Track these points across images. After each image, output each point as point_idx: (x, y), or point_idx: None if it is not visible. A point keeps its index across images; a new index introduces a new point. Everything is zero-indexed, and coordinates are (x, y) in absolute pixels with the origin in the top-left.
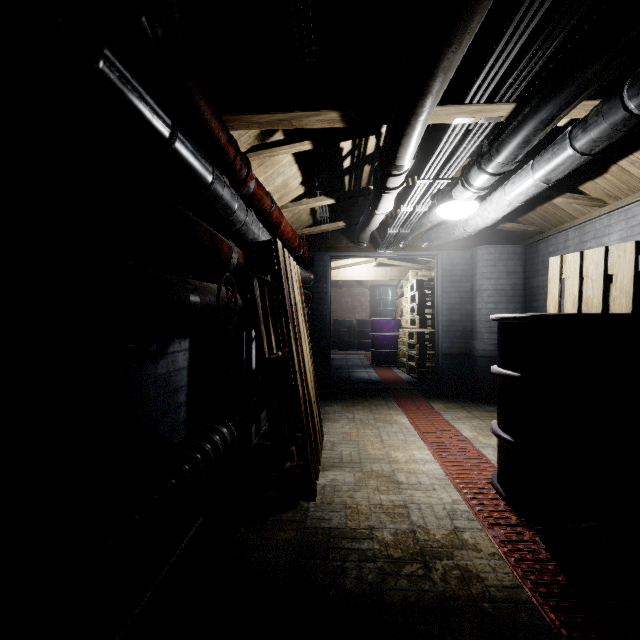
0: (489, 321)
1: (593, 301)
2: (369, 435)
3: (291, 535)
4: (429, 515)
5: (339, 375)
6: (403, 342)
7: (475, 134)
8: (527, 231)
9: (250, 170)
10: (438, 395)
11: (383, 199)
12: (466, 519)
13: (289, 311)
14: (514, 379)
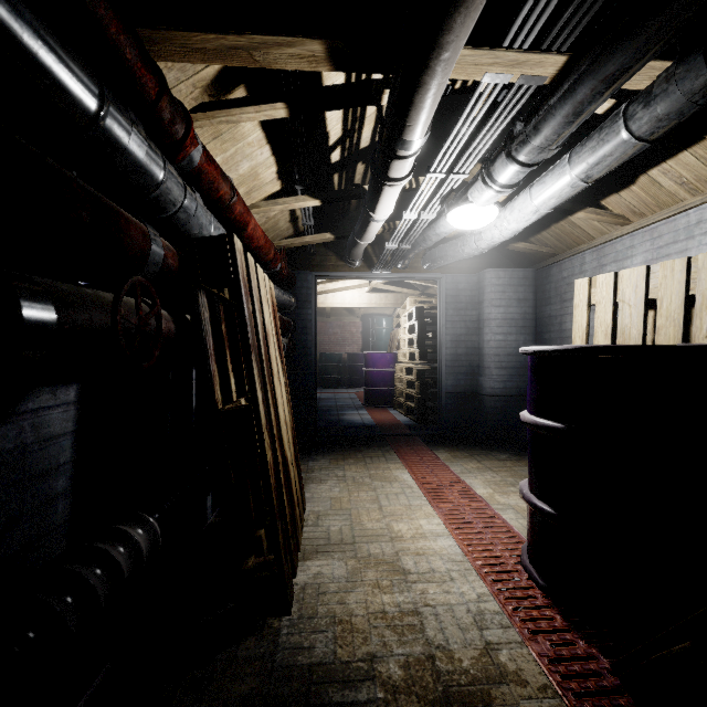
0: (498, 355)
1: (631, 331)
2: (364, 500)
3: (250, 687)
4: (450, 624)
5: (327, 419)
6: (400, 379)
7: (507, 105)
8: (540, 253)
9: (190, 128)
10: (442, 441)
11: (383, 196)
12: (499, 626)
13: (252, 341)
14: (556, 432)
